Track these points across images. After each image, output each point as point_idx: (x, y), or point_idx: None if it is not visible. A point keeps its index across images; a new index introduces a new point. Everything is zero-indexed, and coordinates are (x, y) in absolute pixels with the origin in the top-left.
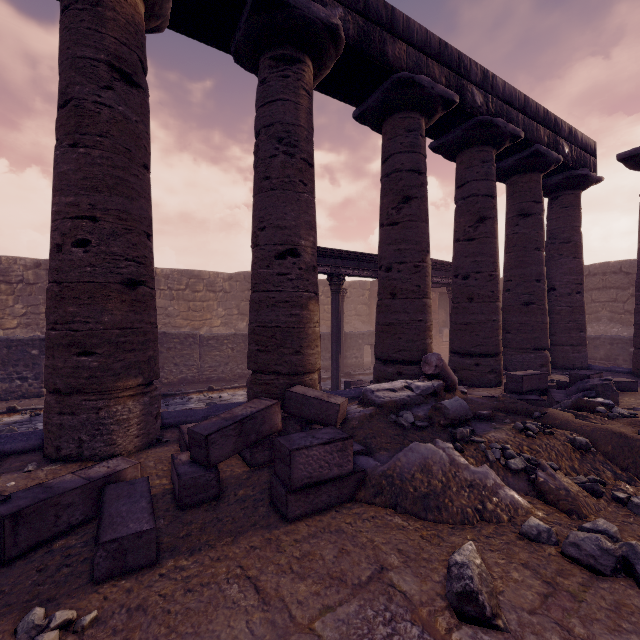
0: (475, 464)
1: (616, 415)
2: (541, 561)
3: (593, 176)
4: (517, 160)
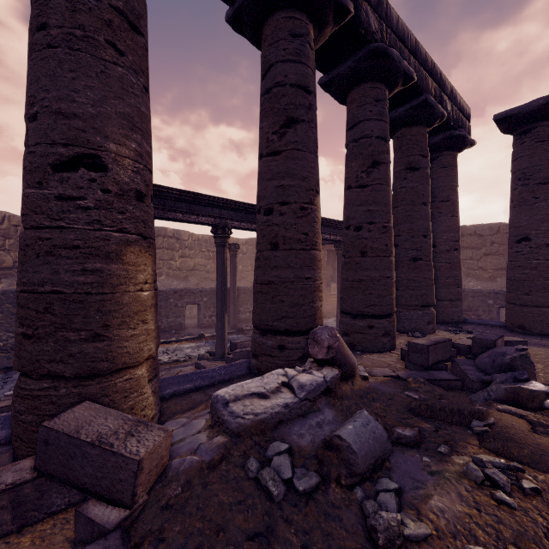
0: None
1: None
2: None
3: (469, 138)
4: (406, 110)
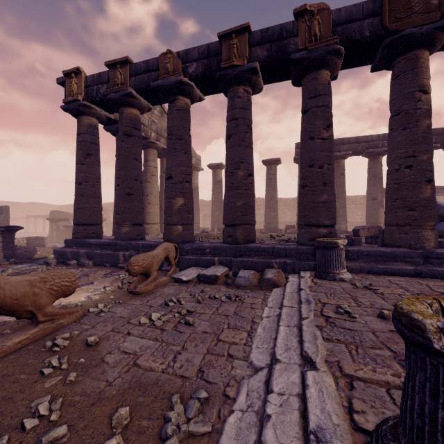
0: None
1: None
2: None
3: None
4: None
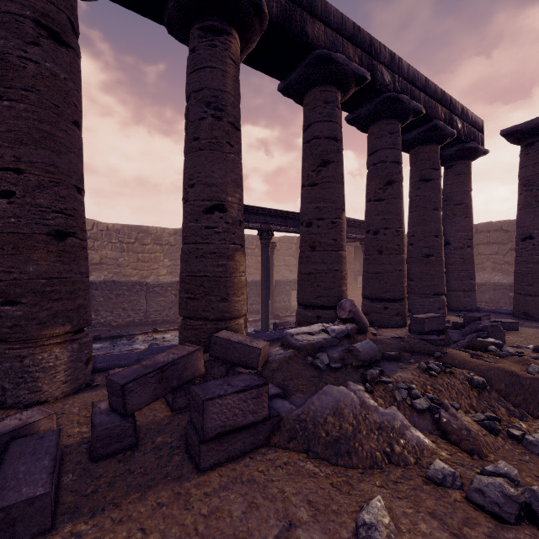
0: (384, 404)
1: (506, 354)
2: (447, 509)
3: (481, 149)
4: (419, 133)
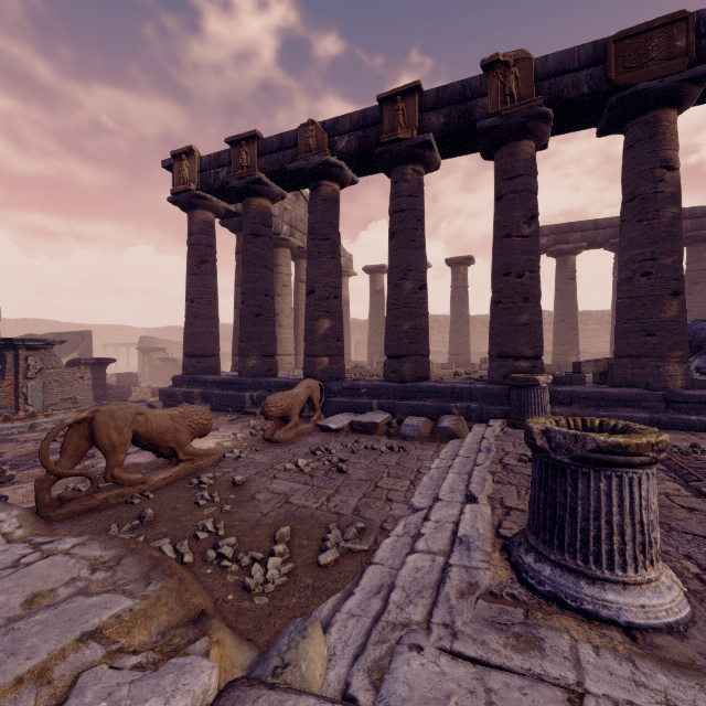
0: None
1: None
2: None
3: None
4: None
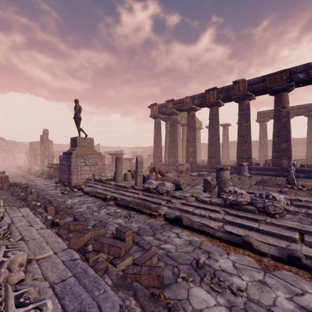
0: None
1: None
2: None
3: None
4: None
